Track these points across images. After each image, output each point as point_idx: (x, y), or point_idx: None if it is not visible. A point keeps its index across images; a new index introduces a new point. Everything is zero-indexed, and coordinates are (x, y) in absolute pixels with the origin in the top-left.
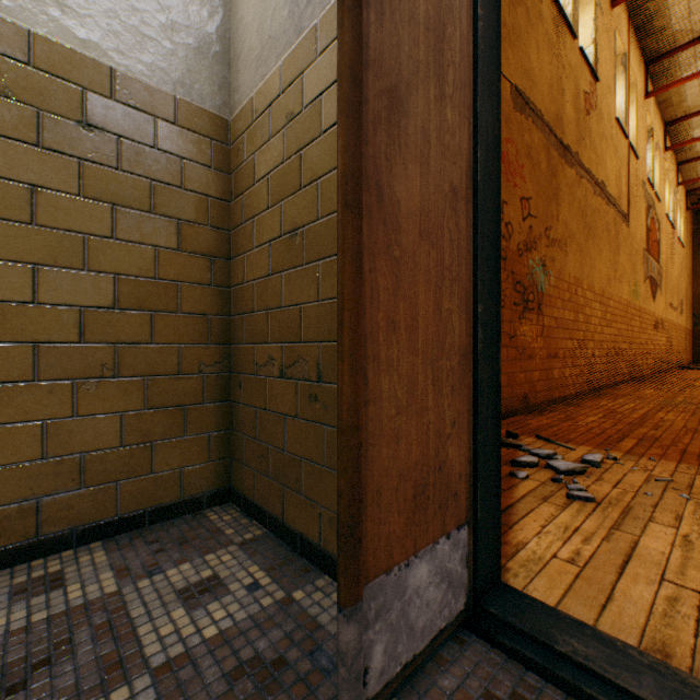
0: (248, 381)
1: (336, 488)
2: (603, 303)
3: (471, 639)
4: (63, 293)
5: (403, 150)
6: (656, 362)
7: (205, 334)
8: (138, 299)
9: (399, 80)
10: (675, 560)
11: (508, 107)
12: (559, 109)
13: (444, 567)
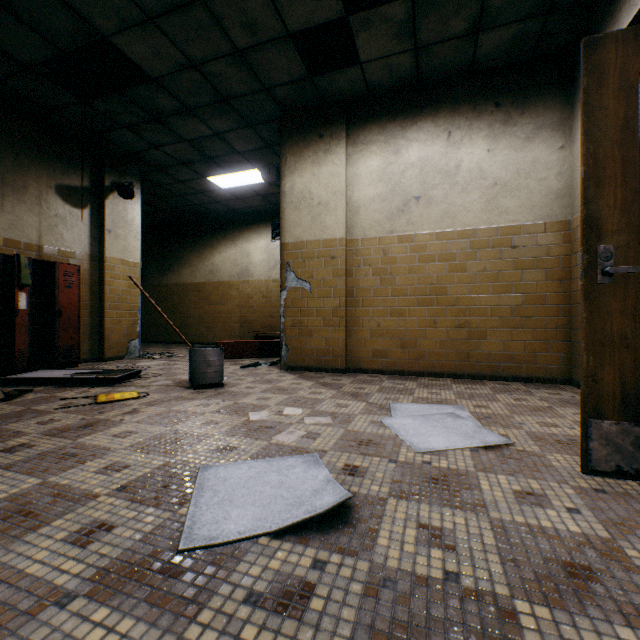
0: (577, 332)
1: None
2: None
3: None
4: (506, 302)
5: None
6: None
7: (557, 313)
8: (529, 301)
9: None
10: None
11: None
12: None
13: None
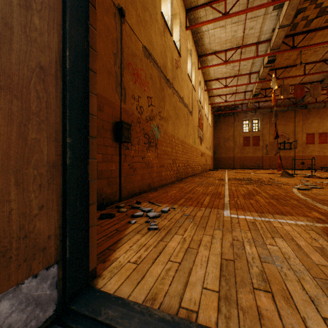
0: None
1: None
2: (183, 145)
3: None
4: None
5: None
6: (202, 168)
7: None
8: None
9: None
10: (177, 250)
11: (141, 54)
12: (165, 63)
13: (31, 296)
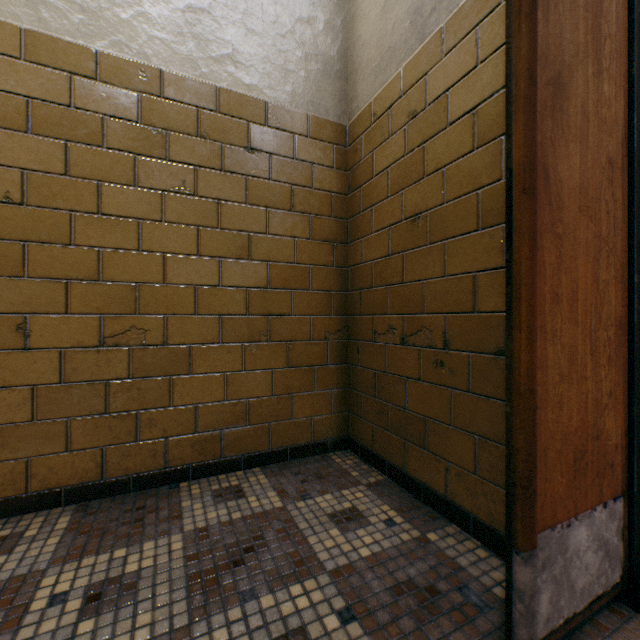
0: (366, 347)
1: (465, 446)
2: None
3: (630, 613)
4: (236, 278)
5: (564, 132)
6: None
7: (328, 307)
8: (282, 280)
9: (561, 66)
10: None
11: None
12: None
13: (600, 535)
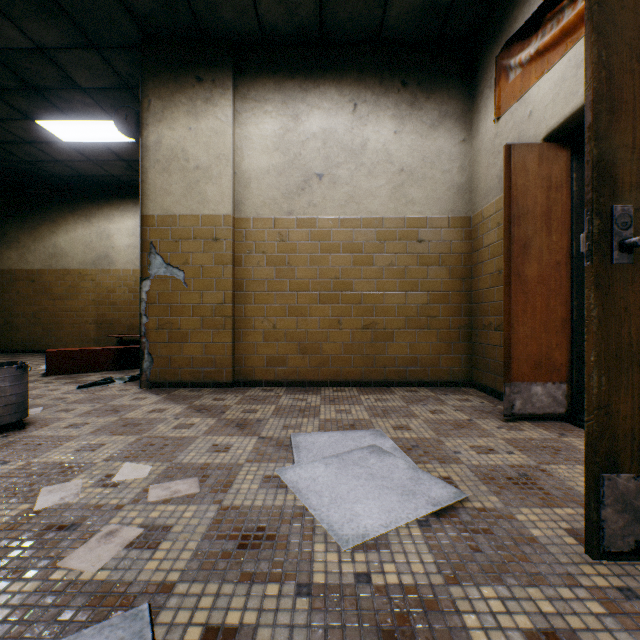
0: (480, 333)
1: None
2: None
3: (565, 423)
4: (413, 300)
5: (528, 259)
6: None
7: (460, 312)
8: (435, 300)
9: (527, 239)
10: None
11: None
12: None
13: (551, 393)
